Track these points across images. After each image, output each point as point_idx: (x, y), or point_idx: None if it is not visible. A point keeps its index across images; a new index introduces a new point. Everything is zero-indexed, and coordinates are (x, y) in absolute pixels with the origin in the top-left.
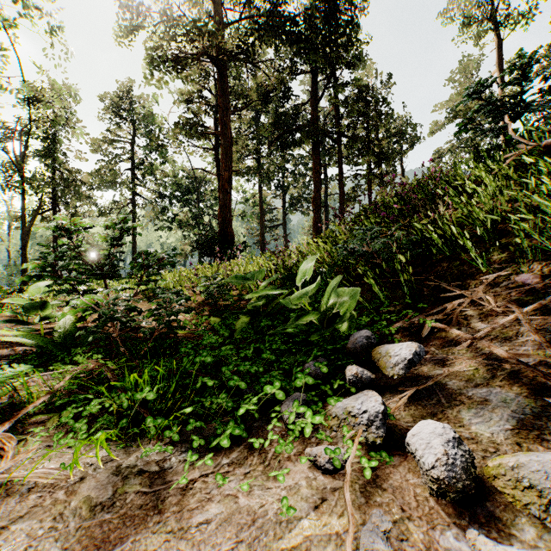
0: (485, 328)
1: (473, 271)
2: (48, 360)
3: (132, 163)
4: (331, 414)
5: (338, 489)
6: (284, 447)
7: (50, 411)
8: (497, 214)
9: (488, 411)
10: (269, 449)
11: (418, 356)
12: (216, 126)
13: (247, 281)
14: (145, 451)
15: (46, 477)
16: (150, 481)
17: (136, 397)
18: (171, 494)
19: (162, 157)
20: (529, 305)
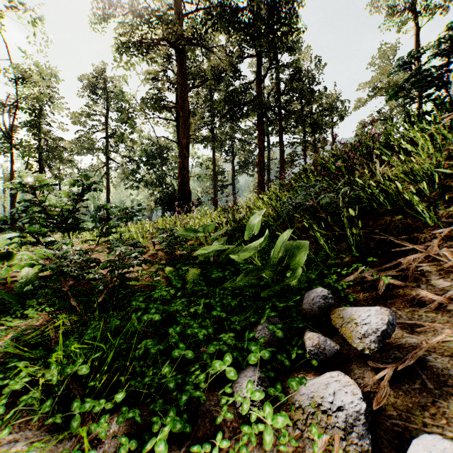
0: (450, 286)
1: (418, 225)
2: (4, 311)
3: (106, 132)
4: (293, 402)
5: None
6: None
7: None
8: (449, 168)
9: None
10: None
11: (392, 326)
12: (176, 101)
13: (199, 233)
14: None
15: None
16: None
17: (66, 371)
18: None
19: (131, 128)
20: None
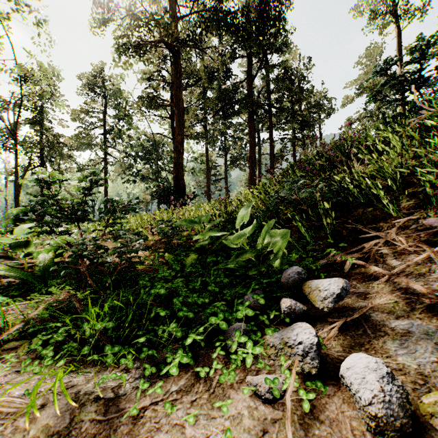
0: (400, 265)
1: (384, 216)
2: (28, 290)
3: (104, 129)
4: (268, 344)
5: (278, 420)
6: (227, 376)
7: (24, 337)
8: (406, 168)
9: (412, 342)
10: (214, 377)
11: (345, 291)
12: (171, 99)
13: (195, 223)
14: (101, 378)
15: (8, 405)
16: (104, 408)
17: (97, 326)
18: (123, 423)
19: (128, 125)
20: (437, 245)
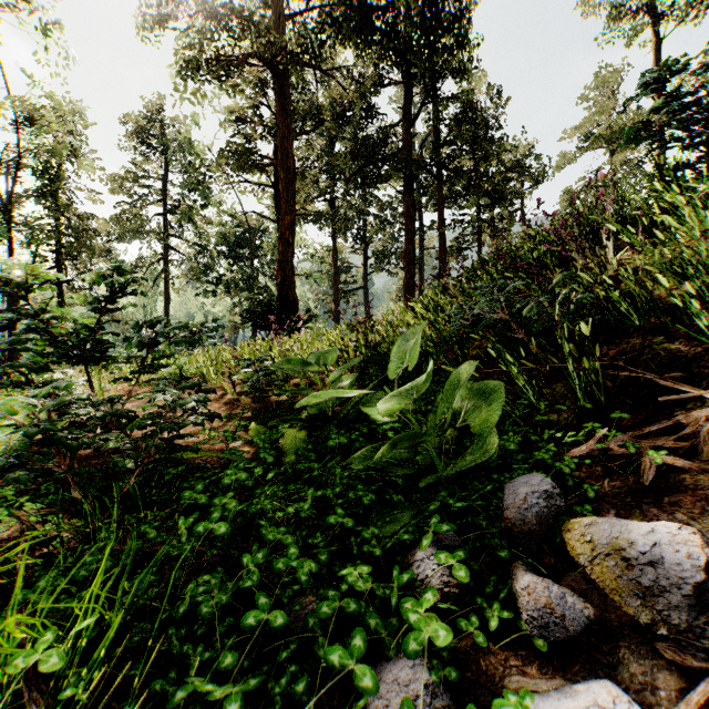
0: None
1: (697, 353)
2: None
3: (164, 206)
4: None
5: None
6: None
7: None
8: None
9: None
10: None
11: None
12: (274, 155)
13: (307, 367)
14: None
15: None
16: None
17: (14, 664)
18: None
19: (203, 199)
20: None
